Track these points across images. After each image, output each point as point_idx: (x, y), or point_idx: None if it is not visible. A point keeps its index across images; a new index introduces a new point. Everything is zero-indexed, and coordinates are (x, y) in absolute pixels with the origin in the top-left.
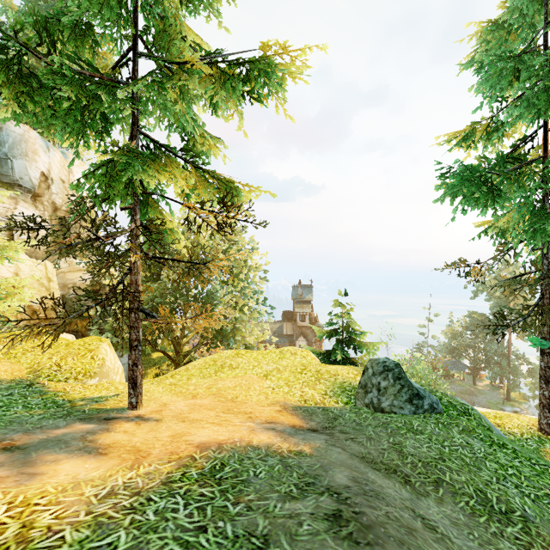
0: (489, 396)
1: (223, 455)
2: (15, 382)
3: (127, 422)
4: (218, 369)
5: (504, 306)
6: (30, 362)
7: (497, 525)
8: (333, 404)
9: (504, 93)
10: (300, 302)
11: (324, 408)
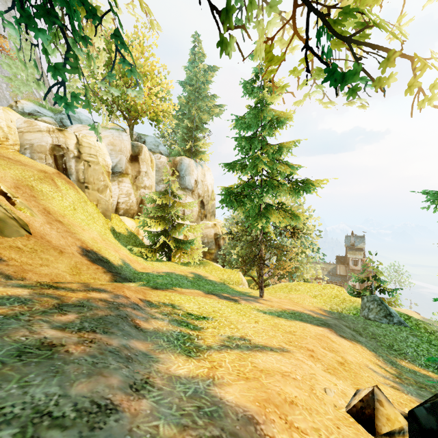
0: None
1: (294, 311)
2: (220, 283)
3: (262, 300)
4: (289, 290)
5: None
6: (218, 276)
7: (387, 349)
8: (347, 313)
9: None
10: (352, 249)
11: (339, 313)
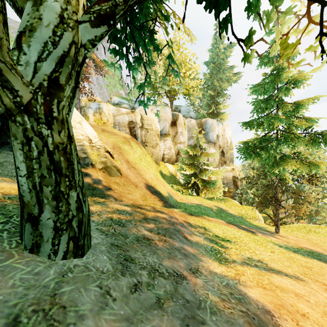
0: None
1: (312, 251)
2: (238, 216)
3: (278, 235)
4: (307, 230)
5: None
6: (236, 210)
7: None
8: None
9: None
10: None
11: None
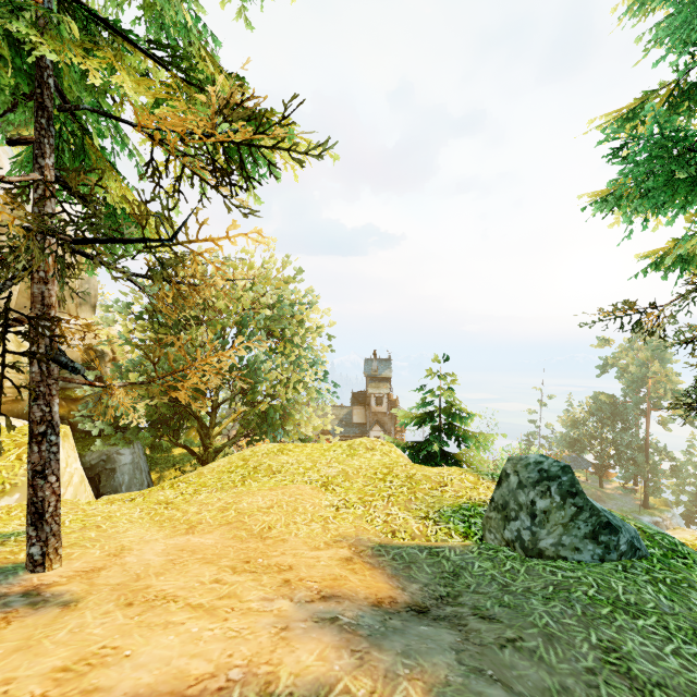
0: (621, 502)
1: None
2: None
3: None
4: (249, 473)
5: None
6: None
7: None
8: (444, 538)
9: None
10: (375, 379)
11: (431, 550)
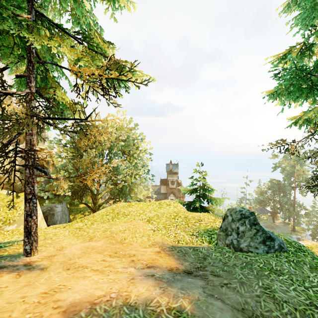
0: (282, 229)
1: None
2: None
3: (9, 273)
4: (115, 215)
5: (316, 170)
6: None
7: None
8: (200, 243)
9: (315, 22)
10: (171, 173)
11: (194, 248)
